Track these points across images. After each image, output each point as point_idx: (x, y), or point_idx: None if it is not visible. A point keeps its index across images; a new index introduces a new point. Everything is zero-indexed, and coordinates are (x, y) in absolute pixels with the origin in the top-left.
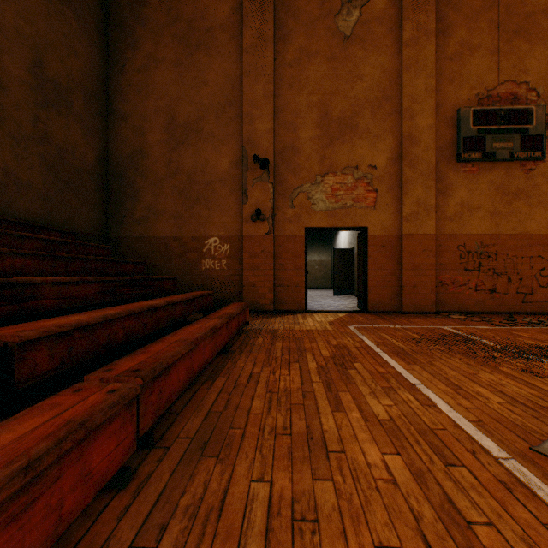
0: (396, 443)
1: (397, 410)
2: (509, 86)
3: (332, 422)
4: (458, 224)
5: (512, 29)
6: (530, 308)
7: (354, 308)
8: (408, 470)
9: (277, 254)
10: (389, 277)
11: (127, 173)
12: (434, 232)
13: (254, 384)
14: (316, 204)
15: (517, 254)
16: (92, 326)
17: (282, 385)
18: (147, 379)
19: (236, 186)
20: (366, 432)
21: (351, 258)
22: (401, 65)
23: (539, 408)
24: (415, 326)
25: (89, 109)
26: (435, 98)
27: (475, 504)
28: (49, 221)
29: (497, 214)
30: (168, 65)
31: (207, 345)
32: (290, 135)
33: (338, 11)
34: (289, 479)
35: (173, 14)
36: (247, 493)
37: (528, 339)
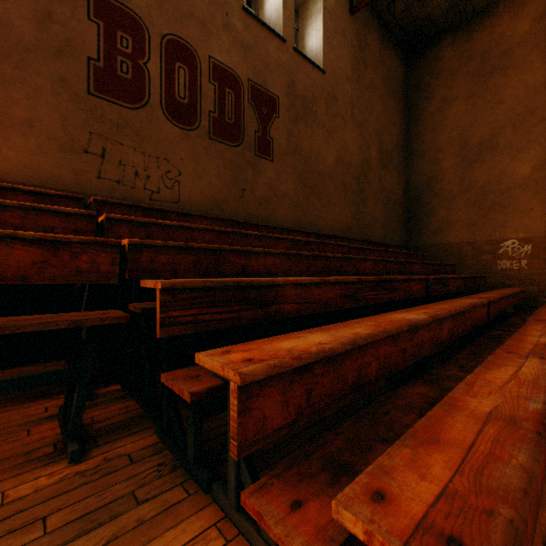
0: None
1: None
2: None
3: None
4: None
5: None
6: None
7: None
8: None
9: None
10: None
11: (422, 196)
12: None
13: None
14: None
15: None
16: (496, 300)
17: None
18: None
19: (539, 188)
20: None
21: None
22: None
23: None
24: None
25: (398, 158)
26: None
27: None
28: (383, 240)
29: None
30: (460, 100)
31: None
32: None
33: None
34: None
35: (465, 56)
36: None
37: None
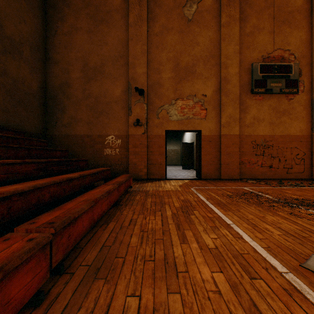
0: (219, 264)
1: (220, 241)
2: (279, 52)
3: (180, 251)
4: (252, 129)
5: (281, 20)
6: (291, 176)
7: (193, 177)
8: (227, 283)
9: (149, 146)
10: (213, 159)
11: (58, 96)
12: (239, 133)
13: (133, 226)
14: (172, 116)
15: (284, 146)
16: (26, 192)
17: (150, 226)
18: (58, 229)
19: (125, 105)
20: (201, 257)
21: (192, 148)
22: (220, 37)
23: (302, 237)
24: (228, 187)
25: (34, 56)
26: (239, 57)
27: (270, 307)
28: (7, 124)
29: (273, 123)
30: (83, 32)
31: (104, 202)
32: (157, 76)
33: (184, 5)
34: (152, 293)
35: (86, 1)
36: (123, 306)
37: (291, 194)
